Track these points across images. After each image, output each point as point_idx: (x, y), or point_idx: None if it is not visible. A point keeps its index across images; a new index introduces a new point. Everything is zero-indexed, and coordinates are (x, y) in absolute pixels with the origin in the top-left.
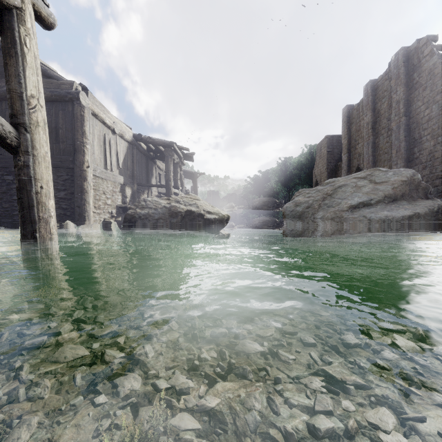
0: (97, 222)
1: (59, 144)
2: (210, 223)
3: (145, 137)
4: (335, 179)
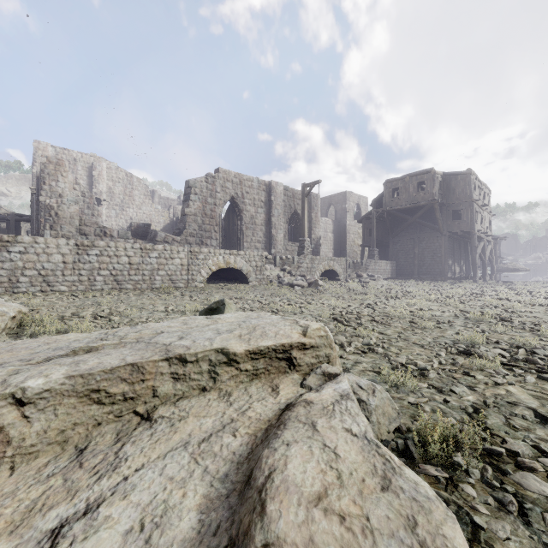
0: None
1: None
2: (521, 272)
3: None
4: None
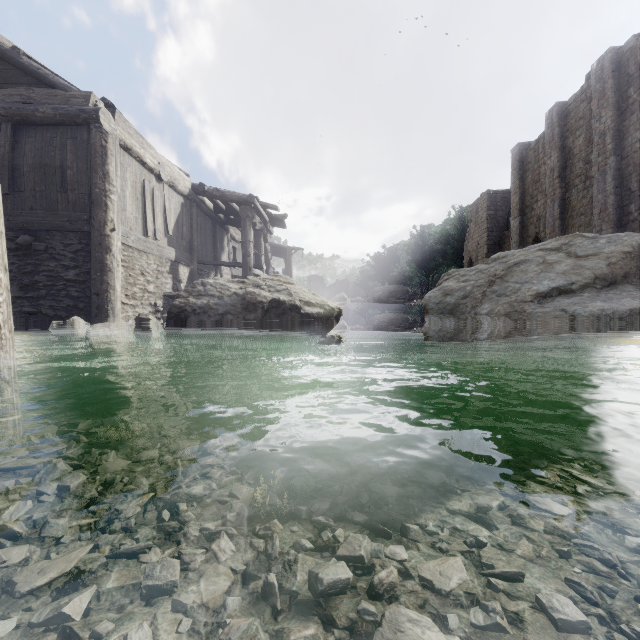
0: (129, 319)
1: (67, 194)
2: (310, 321)
3: (210, 188)
4: (507, 252)
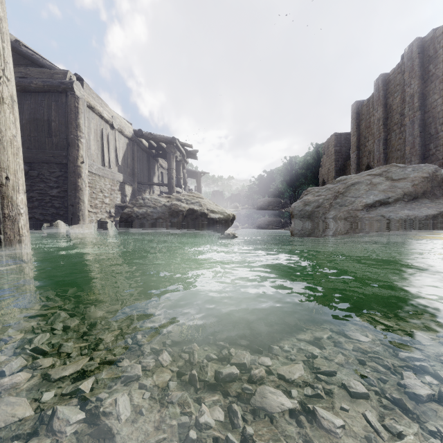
0: (93, 221)
1: (52, 138)
2: (214, 223)
3: (146, 133)
4: (347, 176)
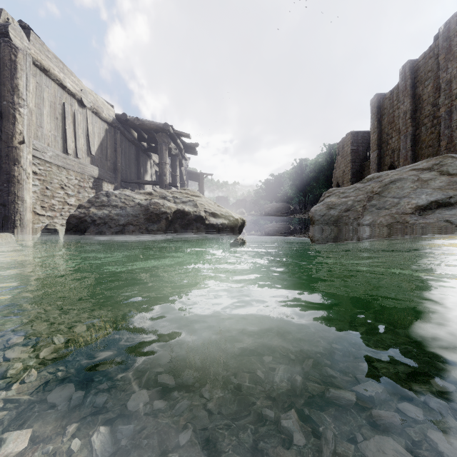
0: None
1: None
2: (215, 231)
3: (132, 118)
4: (381, 173)
